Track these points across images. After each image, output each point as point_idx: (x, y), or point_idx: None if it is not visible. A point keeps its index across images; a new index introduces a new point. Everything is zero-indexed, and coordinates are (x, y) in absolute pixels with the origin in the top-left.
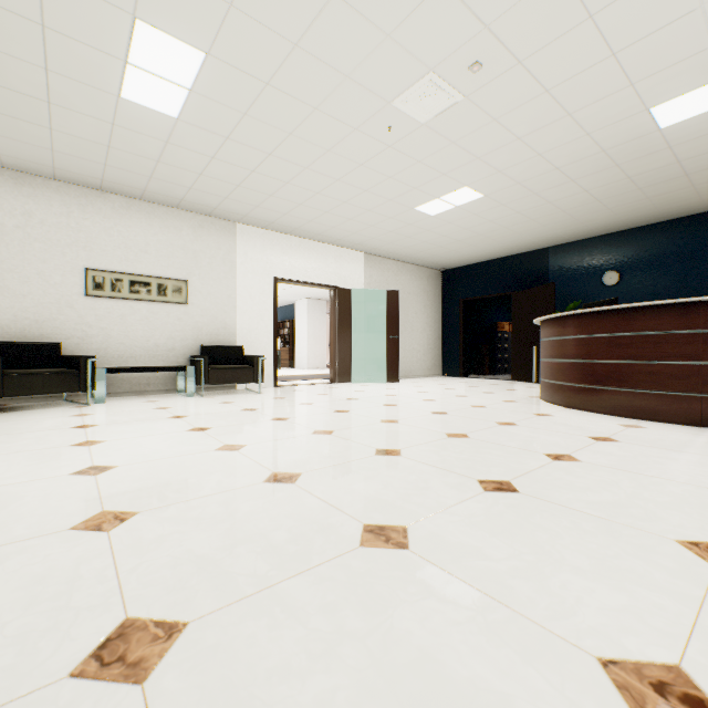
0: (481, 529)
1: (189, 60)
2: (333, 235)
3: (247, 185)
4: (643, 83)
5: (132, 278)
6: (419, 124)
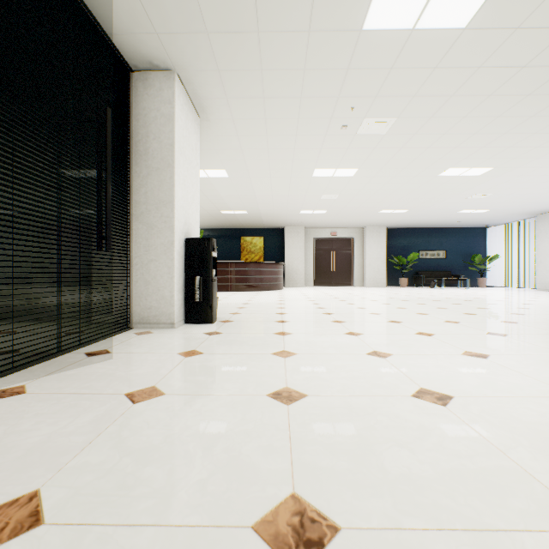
0: None
1: None
2: None
3: None
4: (219, 208)
5: None
6: None
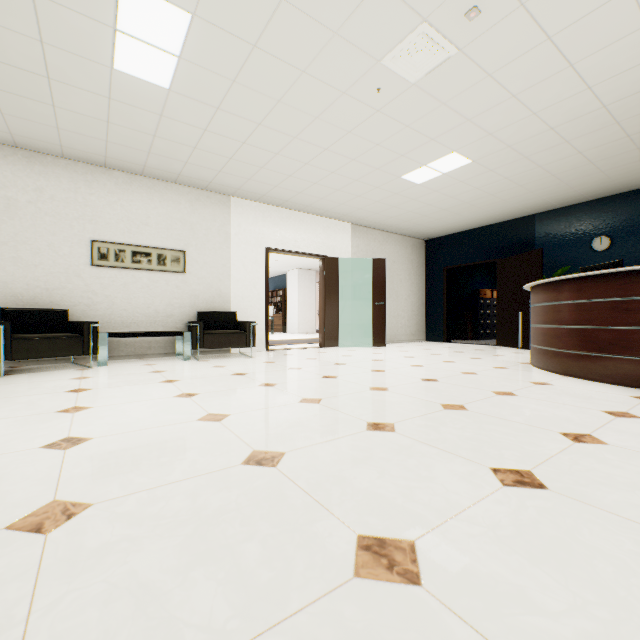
0: (515, 551)
1: (176, 23)
2: (321, 206)
3: (238, 157)
4: None
5: (134, 249)
6: (409, 84)
